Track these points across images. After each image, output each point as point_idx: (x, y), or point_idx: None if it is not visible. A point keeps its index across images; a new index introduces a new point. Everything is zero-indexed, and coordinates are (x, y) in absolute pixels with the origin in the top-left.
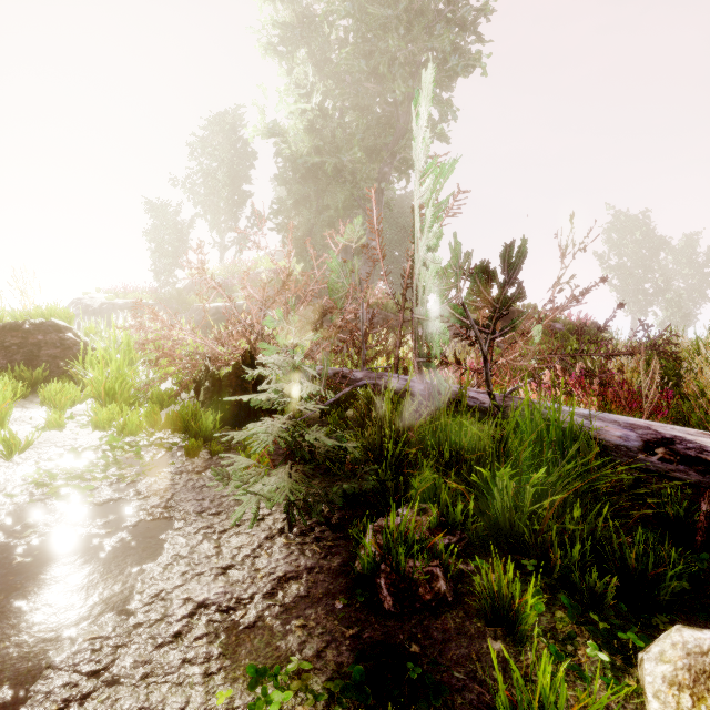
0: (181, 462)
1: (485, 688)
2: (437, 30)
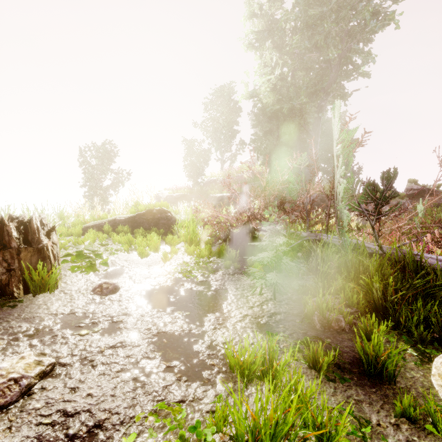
0: (223, 270)
1: (357, 354)
2: (359, 7)
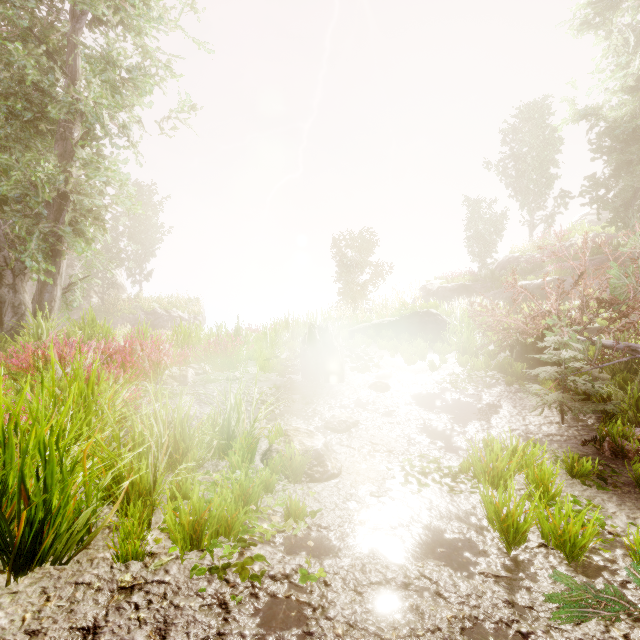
0: (503, 386)
1: None
2: None
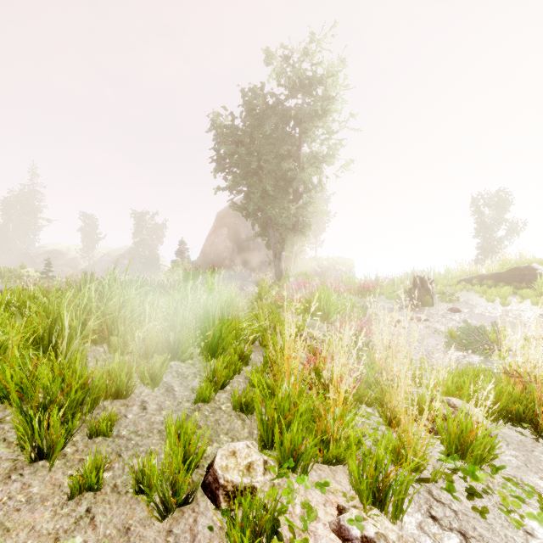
0: None
1: None
2: None
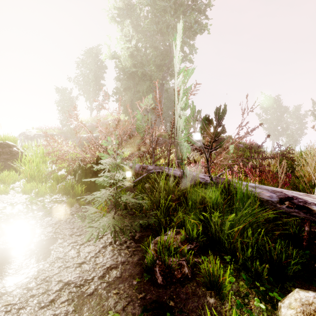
0: (65, 209)
1: None
2: (188, 13)
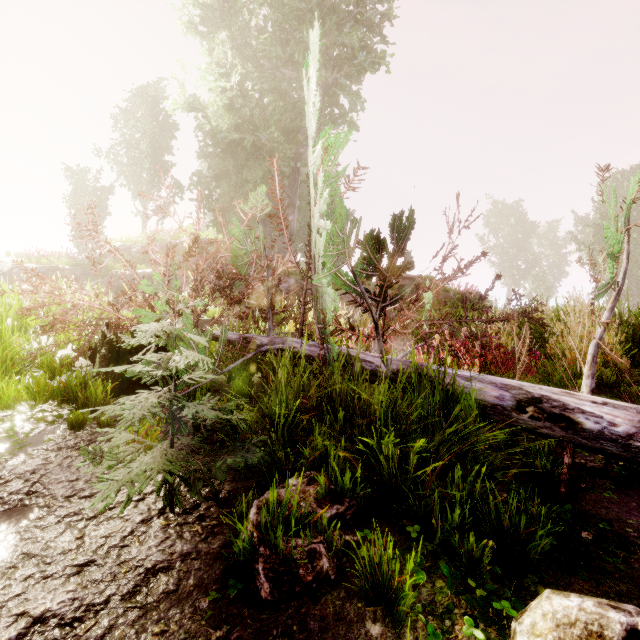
0: (62, 436)
1: None
2: (347, 28)
